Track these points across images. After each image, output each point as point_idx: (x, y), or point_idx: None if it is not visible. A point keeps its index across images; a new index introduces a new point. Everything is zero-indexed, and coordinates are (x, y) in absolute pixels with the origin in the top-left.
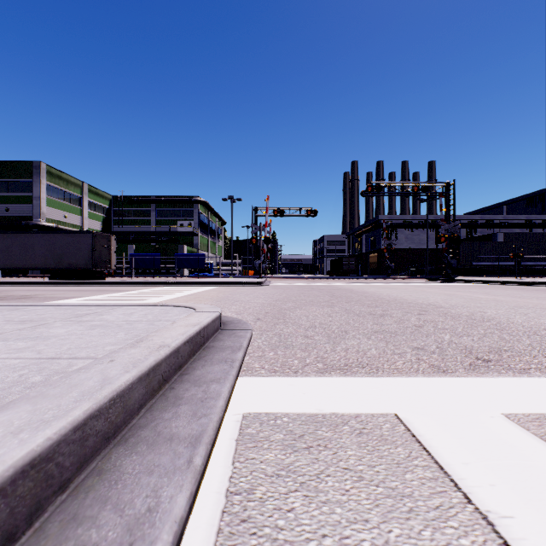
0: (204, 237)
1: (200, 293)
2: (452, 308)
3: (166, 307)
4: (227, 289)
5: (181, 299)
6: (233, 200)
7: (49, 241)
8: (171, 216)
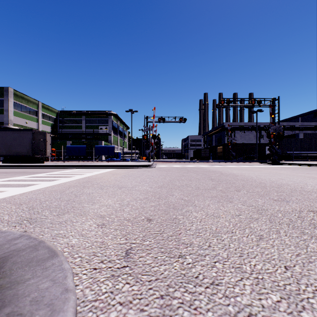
0: (115, 136)
1: (95, 176)
2: None
3: None
4: (122, 171)
5: (66, 185)
6: (132, 112)
7: (1, 136)
8: (95, 123)
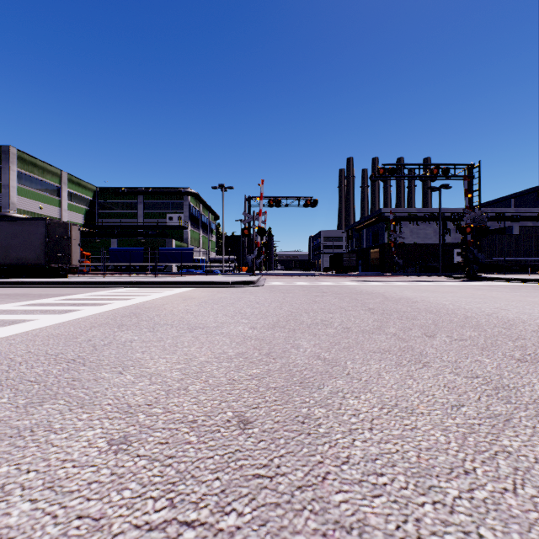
0: (195, 231)
1: (150, 303)
2: None
3: None
4: (202, 293)
5: (87, 322)
6: (224, 189)
7: None
8: (160, 208)
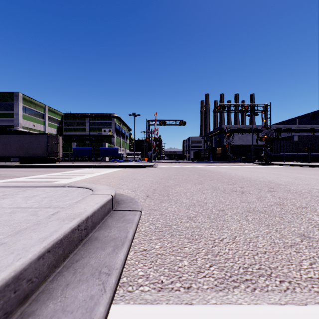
0: (118, 138)
1: (111, 173)
2: (289, 185)
3: (71, 188)
4: (129, 170)
5: (96, 178)
6: (135, 115)
7: (20, 139)
8: (98, 125)
